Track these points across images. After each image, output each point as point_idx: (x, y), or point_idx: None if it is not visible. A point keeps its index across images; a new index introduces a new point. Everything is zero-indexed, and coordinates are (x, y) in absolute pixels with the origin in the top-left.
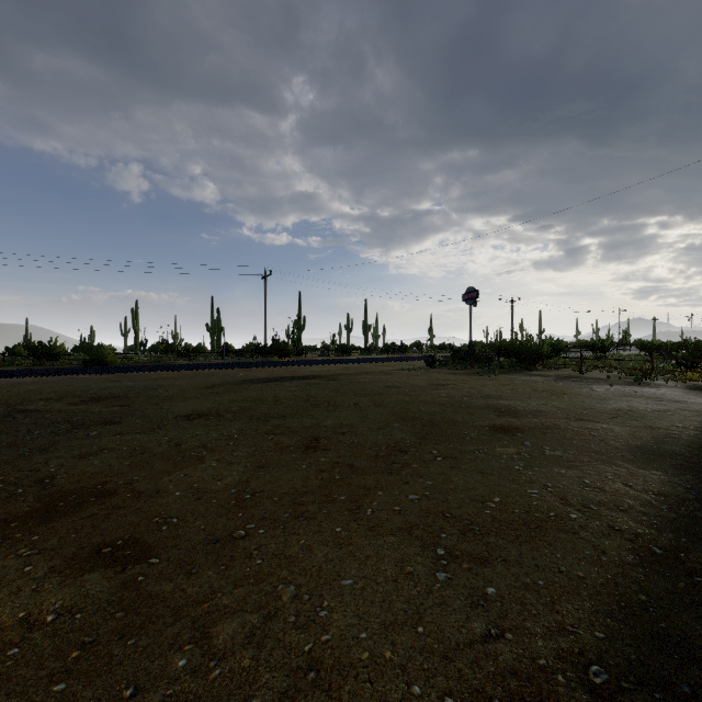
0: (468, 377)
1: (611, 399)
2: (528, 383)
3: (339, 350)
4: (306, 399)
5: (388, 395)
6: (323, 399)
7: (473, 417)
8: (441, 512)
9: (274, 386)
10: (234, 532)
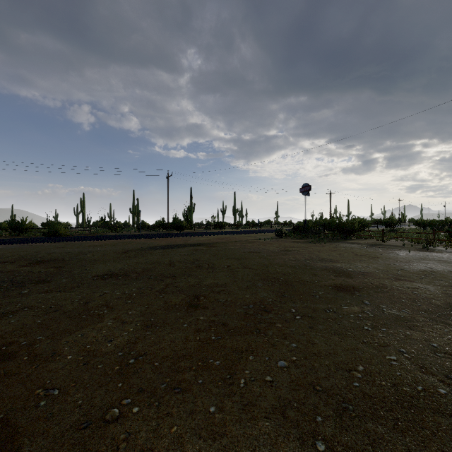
0: (306, 245)
1: (413, 262)
2: (349, 249)
3: (217, 225)
4: (192, 262)
5: (252, 259)
6: (204, 262)
7: (317, 277)
8: (311, 384)
9: (171, 251)
10: (108, 411)
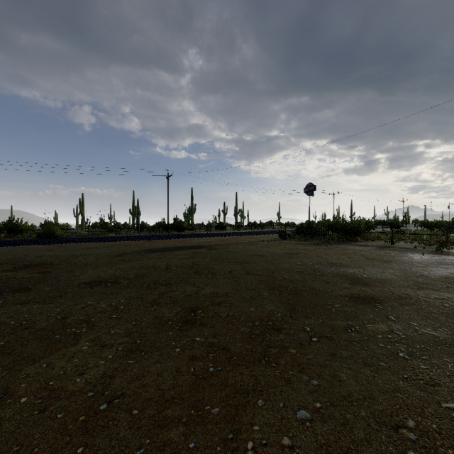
0: (312, 247)
1: (432, 267)
2: (358, 252)
3: (218, 226)
4: (191, 267)
5: (255, 263)
6: (204, 267)
7: (330, 285)
8: (347, 453)
9: (168, 255)
10: None
